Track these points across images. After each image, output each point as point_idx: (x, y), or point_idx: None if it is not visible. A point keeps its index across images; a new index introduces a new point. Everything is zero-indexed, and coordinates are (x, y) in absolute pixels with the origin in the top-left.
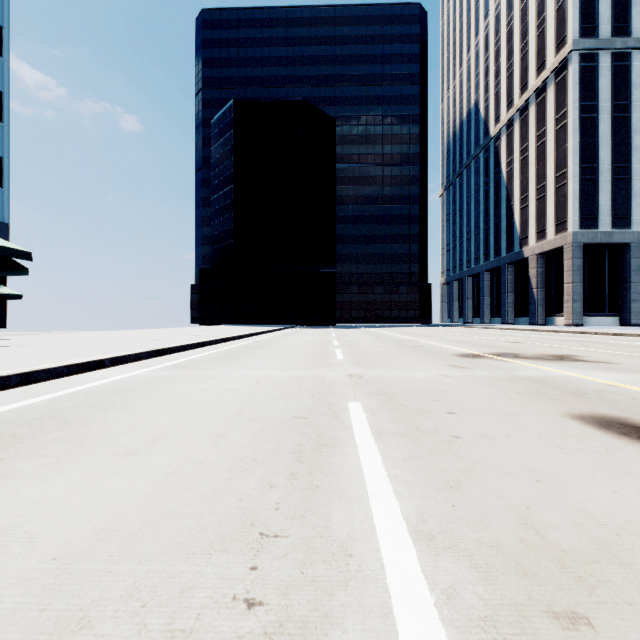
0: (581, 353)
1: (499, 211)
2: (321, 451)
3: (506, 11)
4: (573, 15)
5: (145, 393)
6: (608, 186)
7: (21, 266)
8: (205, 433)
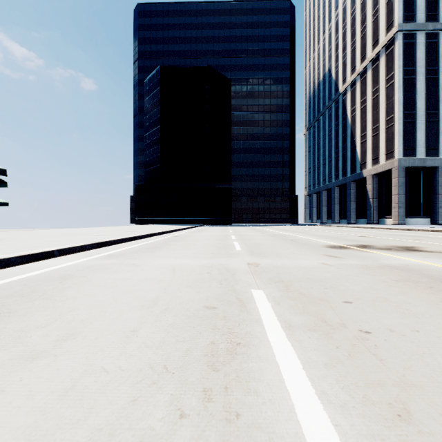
0: (419, 245)
1: (345, 144)
2: (235, 353)
3: (350, 5)
4: (398, 6)
5: (77, 281)
6: (423, 126)
7: (2, 181)
8: (119, 327)
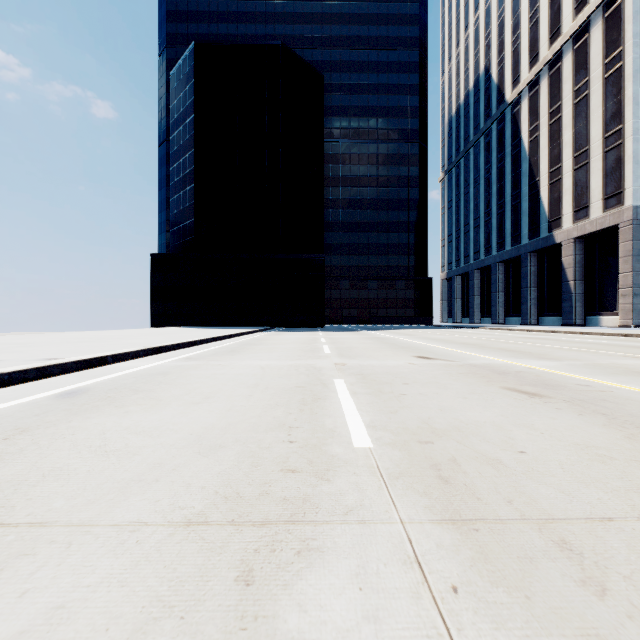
0: None
1: (519, 190)
2: None
3: None
4: None
5: None
6: None
7: None
8: None
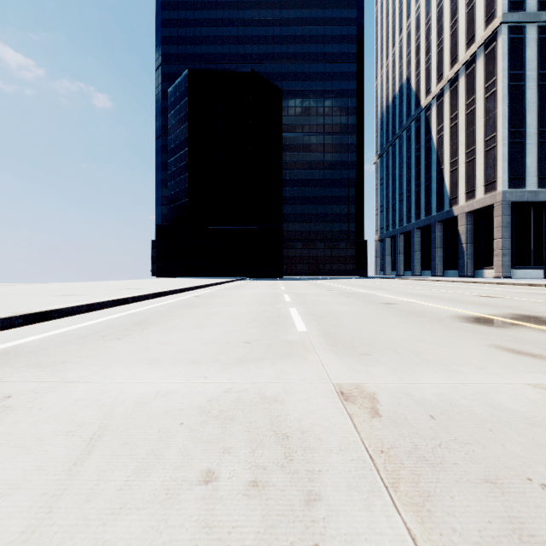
0: None
1: (430, 174)
2: None
3: None
4: None
5: None
6: (534, 149)
7: None
8: None
